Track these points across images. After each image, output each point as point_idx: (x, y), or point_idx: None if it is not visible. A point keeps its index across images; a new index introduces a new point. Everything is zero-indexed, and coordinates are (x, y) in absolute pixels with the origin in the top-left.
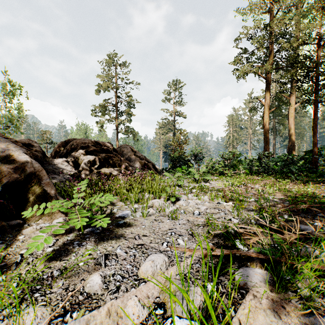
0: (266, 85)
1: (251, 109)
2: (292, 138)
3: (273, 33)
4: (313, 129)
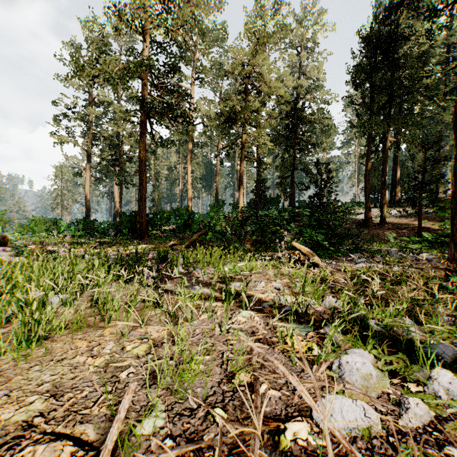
0: (88, 157)
1: (75, 174)
2: (117, 206)
3: (91, 116)
4: (120, 203)
